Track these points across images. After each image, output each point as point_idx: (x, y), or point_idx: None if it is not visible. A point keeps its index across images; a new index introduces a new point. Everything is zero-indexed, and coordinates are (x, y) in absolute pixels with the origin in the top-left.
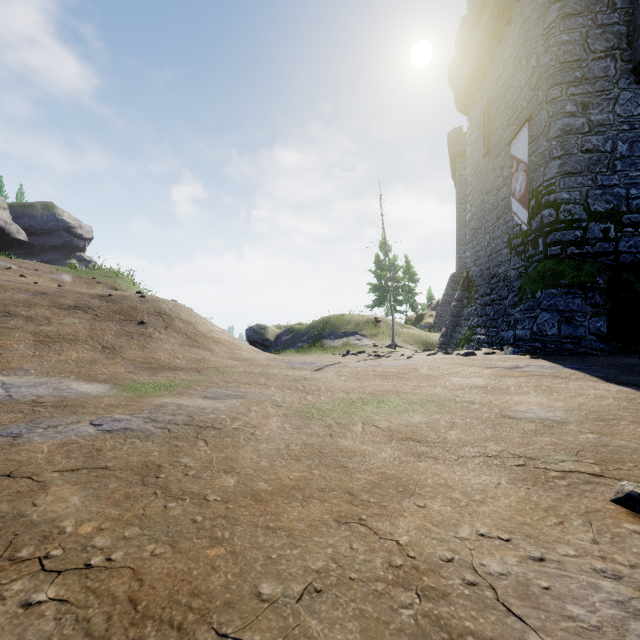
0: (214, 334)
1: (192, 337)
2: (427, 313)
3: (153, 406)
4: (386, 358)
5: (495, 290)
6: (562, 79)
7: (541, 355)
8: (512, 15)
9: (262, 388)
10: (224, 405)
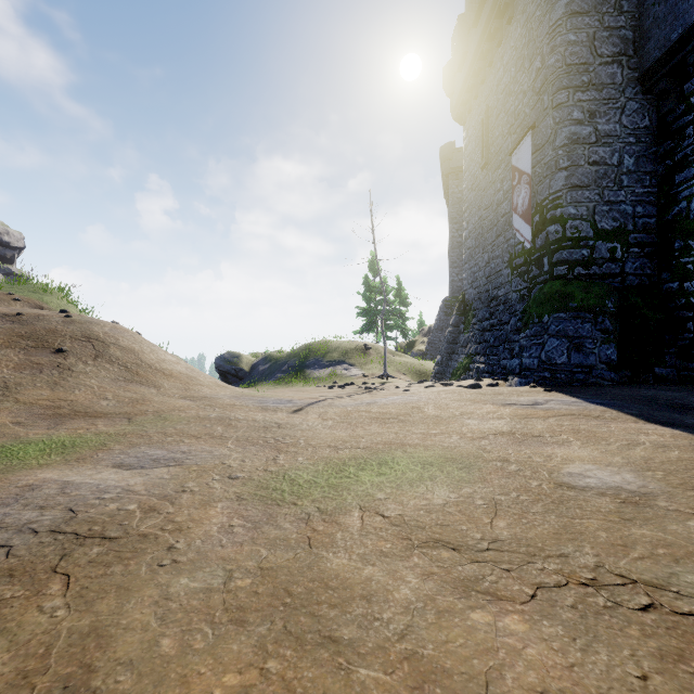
0: (165, 365)
1: (133, 369)
2: (419, 340)
3: (16, 489)
4: (379, 391)
5: (495, 314)
6: (569, 83)
7: (553, 387)
8: (514, 13)
9: (215, 443)
10: (143, 480)
